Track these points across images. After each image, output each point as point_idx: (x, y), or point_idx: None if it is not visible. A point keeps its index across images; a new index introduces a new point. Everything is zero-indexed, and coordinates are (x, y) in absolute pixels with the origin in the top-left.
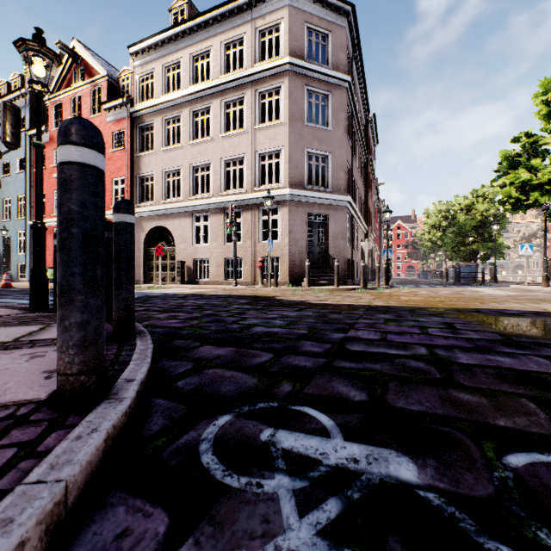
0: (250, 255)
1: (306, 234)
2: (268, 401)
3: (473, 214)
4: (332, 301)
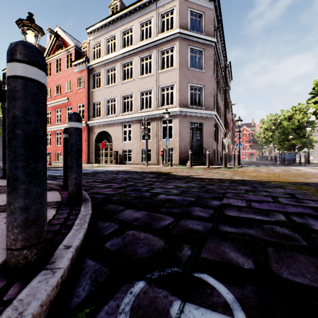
0: (155, 147)
1: (189, 135)
2: (173, 266)
3: (293, 121)
4: (207, 176)
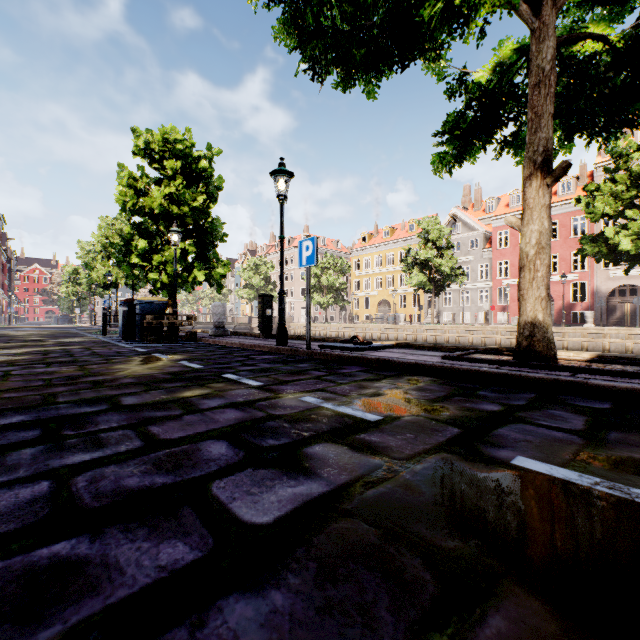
0: None
1: None
2: None
3: None
4: None
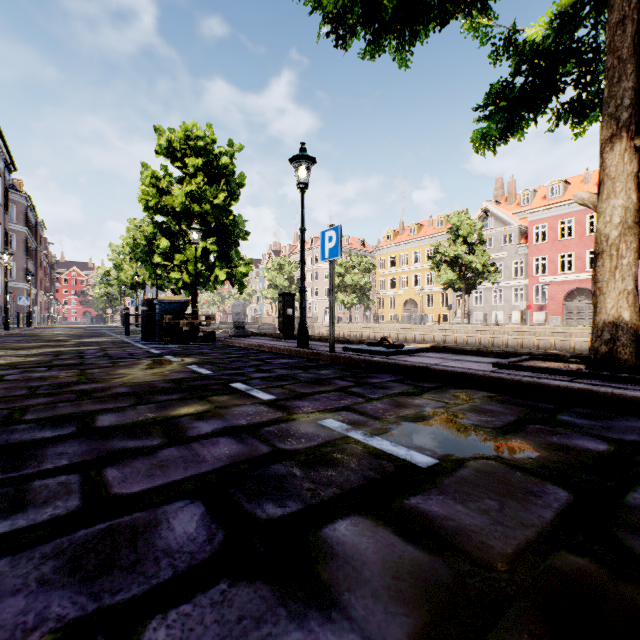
0: None
1: None
2: None
3: None
4: None
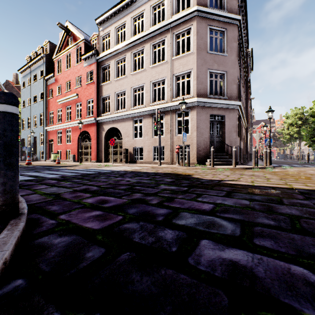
0: (169, 144)
1: (208, 129)
2: None
3: None
4: (247, 182)
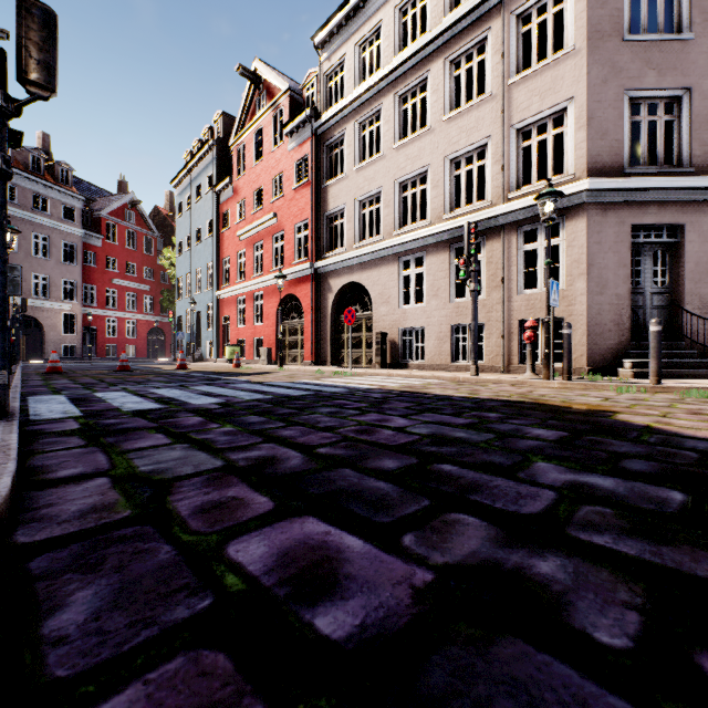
0: (498, 318)
1: (625, 269)
2: None
3: None
4: None
